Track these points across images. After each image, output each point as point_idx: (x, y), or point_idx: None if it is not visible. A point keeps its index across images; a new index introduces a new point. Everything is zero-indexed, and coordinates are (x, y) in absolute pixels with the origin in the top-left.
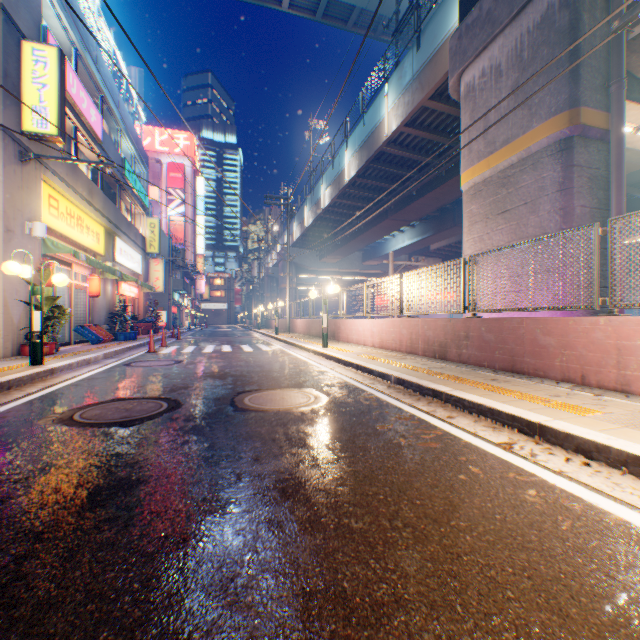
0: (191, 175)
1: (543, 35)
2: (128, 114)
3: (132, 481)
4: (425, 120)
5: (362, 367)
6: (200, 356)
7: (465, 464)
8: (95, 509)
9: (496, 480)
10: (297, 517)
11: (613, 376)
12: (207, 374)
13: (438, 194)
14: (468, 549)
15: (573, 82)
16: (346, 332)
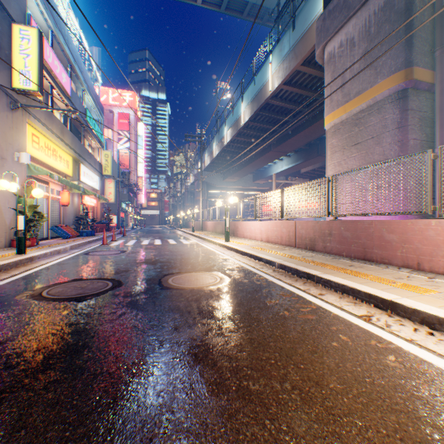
0: (134, 121)
1: (385, 15)
2: (89, 78)
3: (78, 347)
4: (298, 80)
5: (254, 256)
6: (139, 247)
7: (336, 333)
8: (46, 371)
9: (362, 347)
10: (206, 379)
11: (442, 264)
12: (143, 261)
13: (307, 133)
14: (346, 411)
15: (408, 49)
16: (242, 230)
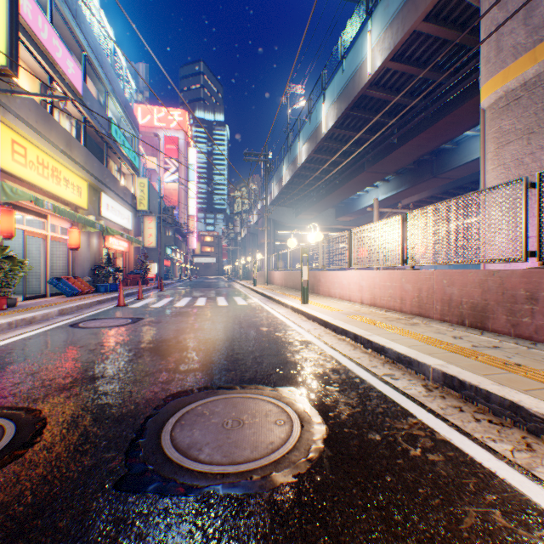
0: (184, 146)
1: None
2: (115, 77)
3: None
4: (414, 52)
5: (364, 340)
6: (166, 312)
7: None
8: None
9: None
10: None
11: None
12: (151, 345)
13: (422, 140)
14: None
15: None
16: (327, 285)
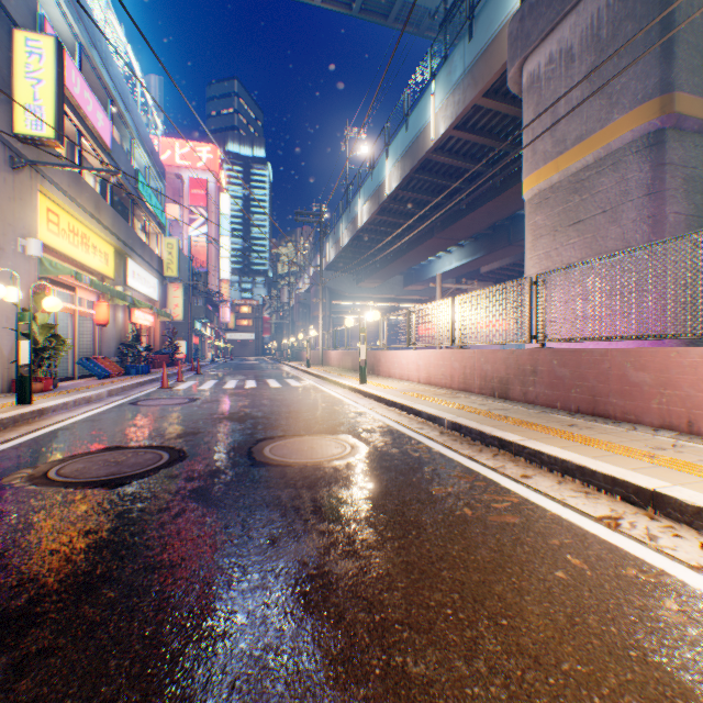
0: (215, 192)
1: (627, 7)
2: (142, 121)
3: (94, 578)
4: (478, 122)
5: (408, 408)
6: (219, 393)
7: (560, 552)
8: (26, 631)
9: (612, 581)
10: (324, 651)
11: None
12: (224, 415)
13: (492, 208)
14: None
15: (665, 62)
16: (387, 365)
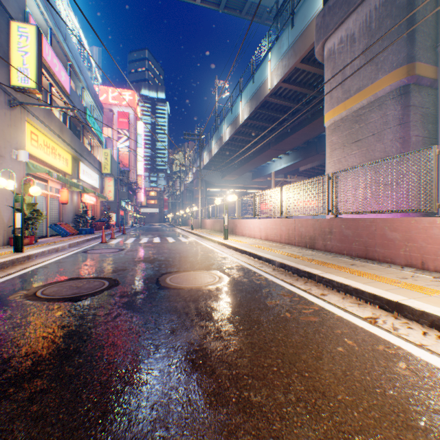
0: (133, 120)
1: (387, 10)
2: (88, 76)
3: (69, 351)
4: (297, 78)
5: (253, 254)
6: (137, 245)
7: (341, 337)
8: (33, 380)
9: (369, 353)
10: (203, 390)
11: None
12: (141, 259)
13: (306, 131)
14: (358, 427)
15: (410, 44)
16: (241, 228)
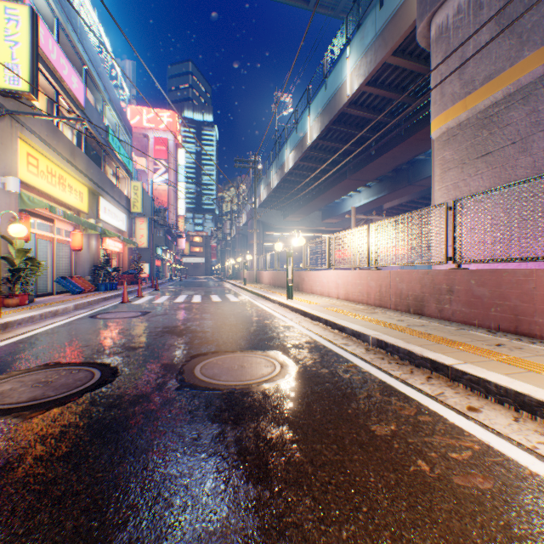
0: (173, 147)
1: None
2: (112, 87)
3: None
4: (386, 79)
5: (331, 323)
6: (168, 307)
7: None
8: None
9: None
10: None
11: None
12: (166, 329)
13: (396, 153)
14: None
15: None
16: (310, 283)
